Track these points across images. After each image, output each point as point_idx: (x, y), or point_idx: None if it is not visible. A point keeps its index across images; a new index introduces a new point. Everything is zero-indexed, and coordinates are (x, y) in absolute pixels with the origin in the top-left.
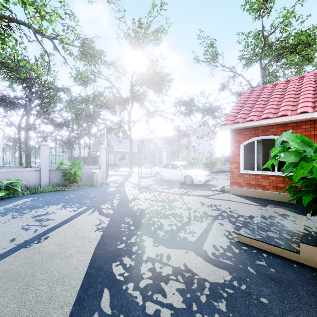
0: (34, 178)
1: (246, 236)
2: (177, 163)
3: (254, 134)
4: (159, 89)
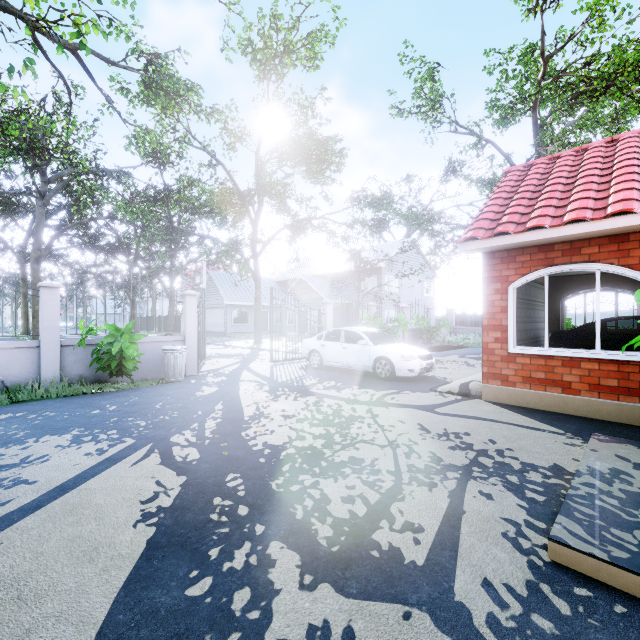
0: (24, 365)
1: (580, 550)
2: (357, 329)
3: (542, 262)
4: (318, 173)
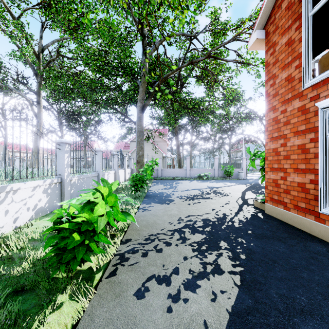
0: (212, 173)
1: None
2: None
3: None
4: None
